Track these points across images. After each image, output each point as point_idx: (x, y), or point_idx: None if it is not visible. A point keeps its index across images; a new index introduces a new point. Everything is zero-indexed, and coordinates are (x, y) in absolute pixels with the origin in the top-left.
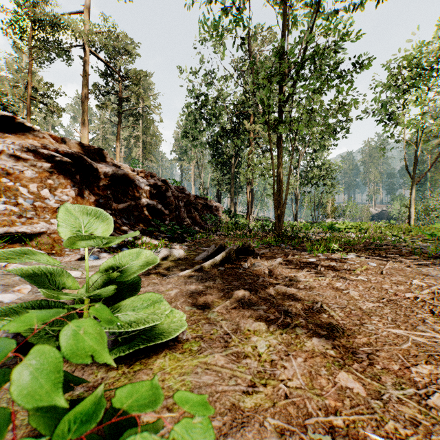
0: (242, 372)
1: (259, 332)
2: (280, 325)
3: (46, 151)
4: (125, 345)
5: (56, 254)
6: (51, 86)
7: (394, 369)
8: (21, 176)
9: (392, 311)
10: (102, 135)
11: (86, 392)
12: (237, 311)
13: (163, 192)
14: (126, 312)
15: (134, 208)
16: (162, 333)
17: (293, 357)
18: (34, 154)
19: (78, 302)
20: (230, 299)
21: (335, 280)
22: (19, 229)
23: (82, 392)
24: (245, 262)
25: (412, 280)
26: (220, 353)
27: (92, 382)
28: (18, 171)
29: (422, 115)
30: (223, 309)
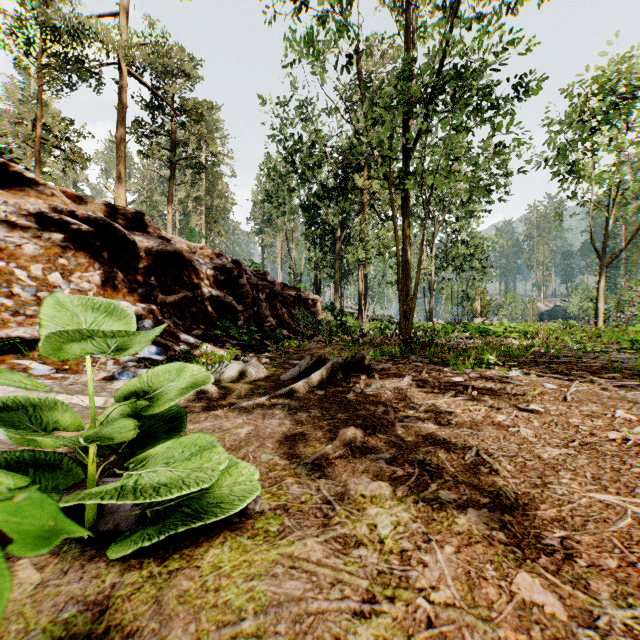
0: (352, 573)
1: (380, 499)
2: (413, 486)
3: (56, 215)
4: (155, 526)
5: (70, 371)
6: (70, 124)
7: (609, 567)
8: (18, 252)
9: (590, 463)
10: (146, 196)
11: (82, 614)
12: (344, 463)
13: (235, 279)
14: (156, 471)
15: (191, 302)
16: (219, 505)
17: (437, 544)
18: (38, 219)
19: (83, 450)
20: (333, 442)
21: (495, 410)
22: (13, 333)
23: (74, 613)
24: (357, 382)
25: (614, 410)
26: (315, 537)
27: (94, 593)
28: (13, 245)
29: (615, 165)
30: (321, 458)
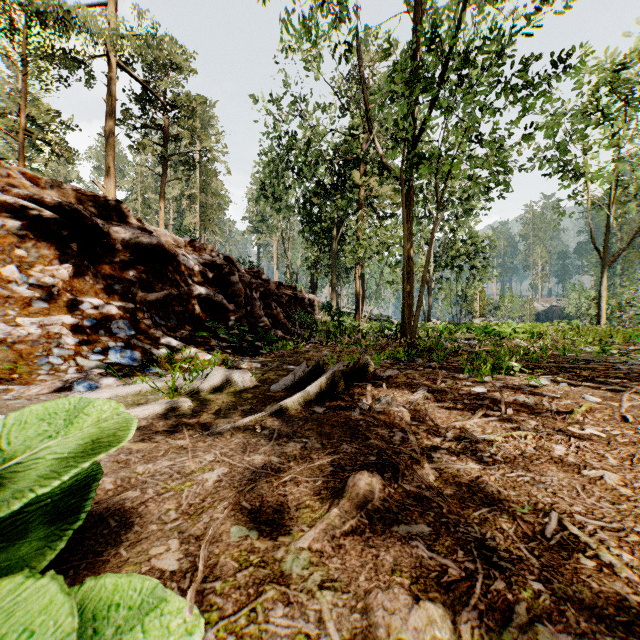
0: None
1: None
2: (484, 610)
3: (11, 199)
4: None
5: (19, 381)
6: (57, 116)
7: None
8: None
9: None
10: (139, 194)
11: None
12: (359, 546)
13: (226, 276)
14: None
15: (176, 300)
16: None
17: None
18: None
19: None
20: (340, 502)
21: (546, 437)
22: None
23: None
24: (362, 394)
25: None
26: None
27: None
28: None
29: (621, 161)
30: (323, 537)
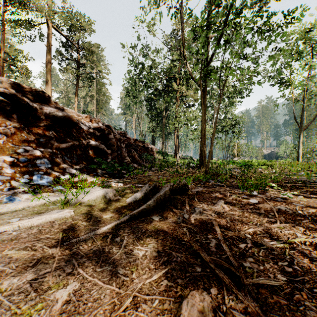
0: None
1: None
2: None
3: None
4: None
5: None
6: (20, 53)
7: None
8: None
9: None
10: (65, 95)
11: None
12: None
13: (106, 135)
14: None
15: (77, 148)
16: None
17: None
18: None
19: None
20: None
21: None
22: None
23: None
24: (182, 205)
25: None
26: None
27: None
28: None
29: (310, 77)
30: None
